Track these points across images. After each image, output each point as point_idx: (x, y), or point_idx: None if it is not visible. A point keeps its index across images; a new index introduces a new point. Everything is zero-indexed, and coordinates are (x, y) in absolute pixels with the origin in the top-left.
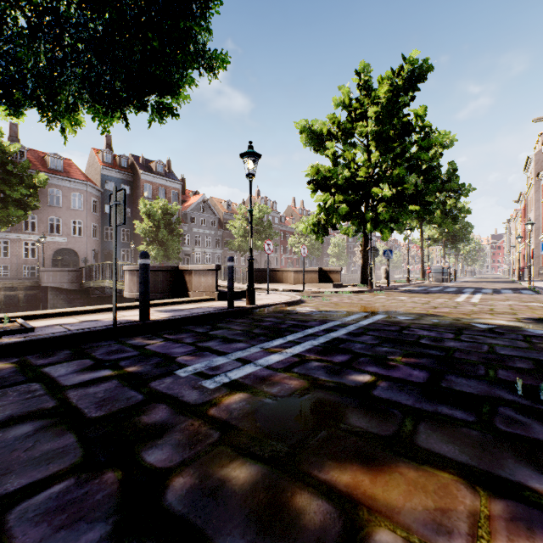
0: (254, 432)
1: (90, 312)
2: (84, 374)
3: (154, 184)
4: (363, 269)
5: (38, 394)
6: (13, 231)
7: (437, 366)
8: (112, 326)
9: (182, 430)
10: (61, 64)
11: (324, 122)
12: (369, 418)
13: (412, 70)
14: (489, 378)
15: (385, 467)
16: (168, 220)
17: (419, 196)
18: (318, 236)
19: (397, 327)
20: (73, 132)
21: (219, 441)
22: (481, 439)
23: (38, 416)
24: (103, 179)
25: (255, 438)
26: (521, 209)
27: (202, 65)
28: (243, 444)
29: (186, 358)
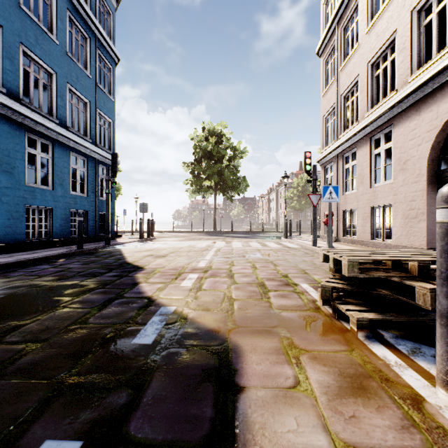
0: None
1: None
2: None
3: None
4: None
5: None
6: None
7: None
8: None
9: None
10: None
11: None
12: None
13: None
14: None
15: None
16: None
17: None
18: None
19: None
20: None
21: None
22: None
23: None
24: None
25: None
26: None
27: None
28: None
29: None
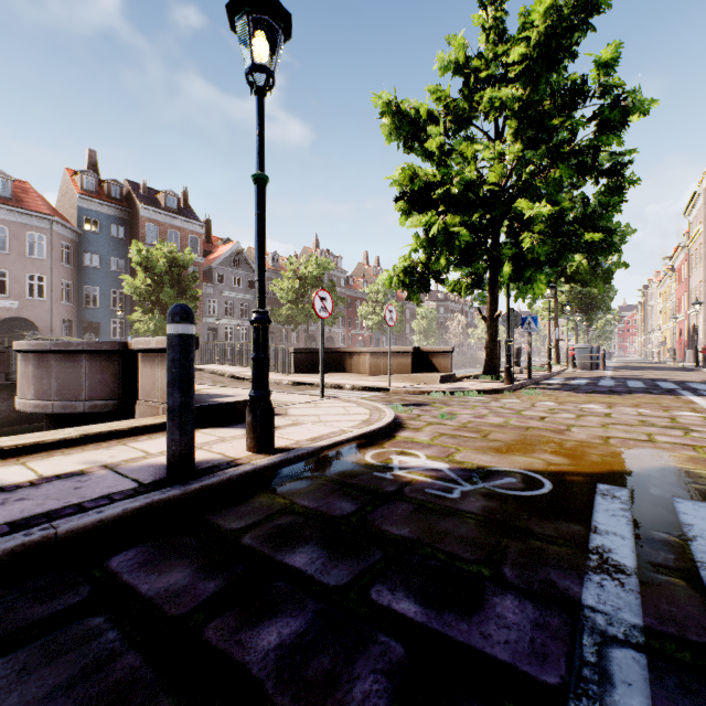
0: None
1: None
2: None
3: (162, 225)
4: (489, 349)
5: None
6: None
7: None
8: None
9: None
10: None
11: (420, 103)
12: None
13: None
14: None
15: None
16: (177, 275)
17: (590, 221)
18: (412, 293)
19: None
20: None
21: None
22: None
23: None
24: (82, 214)
25: None
26: (675, 268)
27: None
28: None
29: None
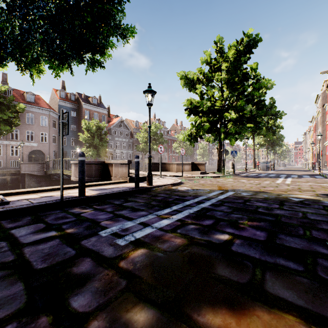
0: (150, 280)
1: (47, 190)
2: (37, 235)
3: (91, 111)
4: (219, 163)
5: (3, 250)
6: (4, 139)
7: (271, 227)
8: (60, 200)
9: (100, 279)
10: (28, 32)
11: (195, 73)
12: (230, 268)
13: (249, 41)
14: (307, 237)
15: (246, 310)
16: (99, 132)
17: (253, 118)
18: (191, 142)
19: (242, 200)
20: (38, 77)
21: (125, 288)
22: (310, 285)
23: (0, 268)
24: (60, 107)
25: (151, 285)
26: (313, 126)
27: (119, 34)
28: (143, 290)
29: (106, 222)
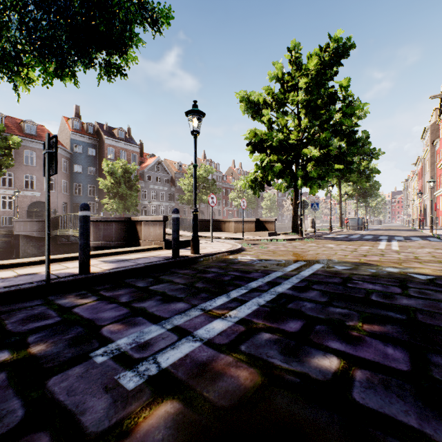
0: None
1: (34, 264)
2: None
3: (116, 147)
4: (294, 219)
5: None
6: None
7: (409, 337)
8: (45, 282)
9: None
10: None
11: (260, 93)
12: None
13: (337, 48)
14: None
15: None
16: (127, 177)
17: (342, 157)
18: (255, 191)
19: (339, 278)
20: (26, 90)
21: None
22: None
23: None
24: (73, 143)
25: None
26: (418, 170)
27: (146, 20)
28: None
29: (113, 328)
